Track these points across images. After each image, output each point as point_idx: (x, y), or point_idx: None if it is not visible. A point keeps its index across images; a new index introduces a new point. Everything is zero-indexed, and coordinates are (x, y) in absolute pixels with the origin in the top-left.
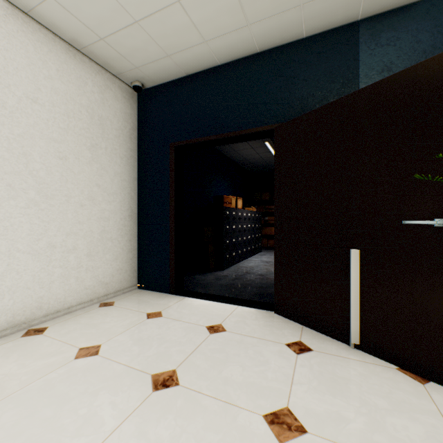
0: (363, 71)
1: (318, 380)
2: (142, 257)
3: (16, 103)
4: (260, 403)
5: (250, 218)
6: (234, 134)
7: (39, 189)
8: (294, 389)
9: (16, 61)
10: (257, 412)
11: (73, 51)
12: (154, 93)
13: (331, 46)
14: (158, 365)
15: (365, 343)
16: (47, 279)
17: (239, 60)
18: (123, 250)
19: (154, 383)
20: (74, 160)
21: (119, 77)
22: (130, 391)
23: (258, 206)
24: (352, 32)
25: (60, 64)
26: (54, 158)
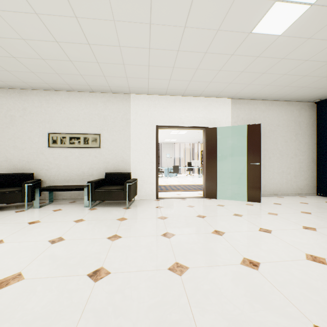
0: None
1: None
2: (319, 180)
3: (274, 128)
4: None
5: None
6: None
7: (279, 153)
8: None
9: (274, 116)
10: None
11: (289, 102)
12: (326, 101)
13: None
14: None
15: None
16: (281, 182)
17: None
18: (308, 176)
19: None
20: (289, 141)
21: (306, 101)
22: (324, 210)
23: None
24: None
25: (285, 109)
26: (283, 142)
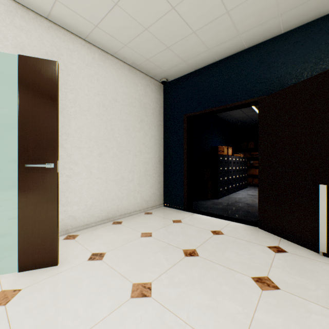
0: None
1: (290, 267)
2: (166, 186)
3: (109, 103)
4: (249, 271)
5: (238, 162)
6: (228, 106)
7: (117, 147)
8: (272, 269)
9: (109, 81)
10: (247, 275)
11: (132, 69)
12: (173, 83)
13: (305, 36)
14: (185, 246)
15: None
16: (121, 196)
17: (232, 56)
18: (155, 182)
19: (185, 253)
20: (132, 130)
21: (153, 78)
22: (173, 254)
23: (244, 153)
24: (323, 23)
25: (126, 77)
26: (123, 130)
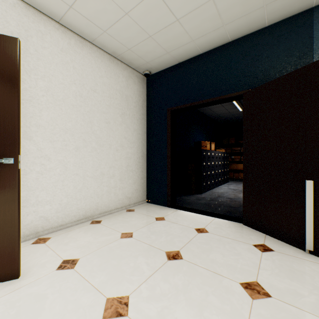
0: (317, 45)
1: (278, 269)
2: (149, 182)
3: (87, 94)
4: (237, 276)
5: (220, 157)
6: (212, 100)
7: (97, 141)
8: (261, 272)
9: (87, 70)
10: (235, 280)
11: (113, 59)
12: (156, 76)
13: (289, 30)
14: (168, 247)
15: (318, 250)
16: (100, 193)
17: (216, 48)
18: (138, 178)
19: (168, 256)
20: (113, 123)
21: (136, 70)
22: (155, 258)
23: (226, 148)
24: (307, 17)
25: (106, 67)
26: (103, 123)
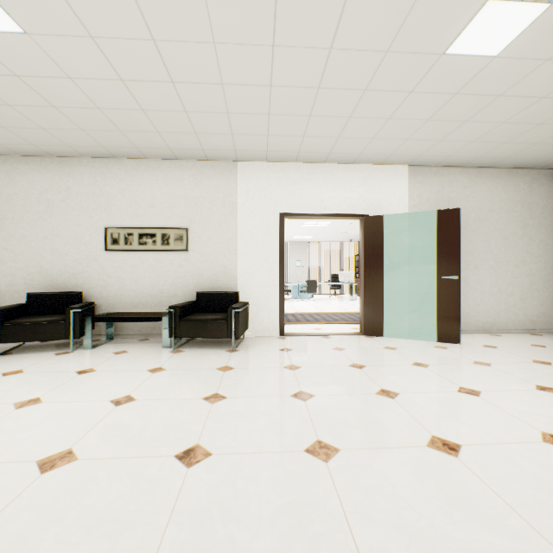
0: None
1: None
2: None
3: (484, 216)
4: None
5: None
6: None
7: (493, 259)
8: None
9: (484, 195)
10: None
11: (510, 170)
12: None
13: None
14: None
15: None
16: (497, 309)
17: None
18: (546, 299)
19: None
20: (511, 238)
21: (543, 168)
22: None
23: None
24: None
25: (503, 183)
26: (500, 240)
